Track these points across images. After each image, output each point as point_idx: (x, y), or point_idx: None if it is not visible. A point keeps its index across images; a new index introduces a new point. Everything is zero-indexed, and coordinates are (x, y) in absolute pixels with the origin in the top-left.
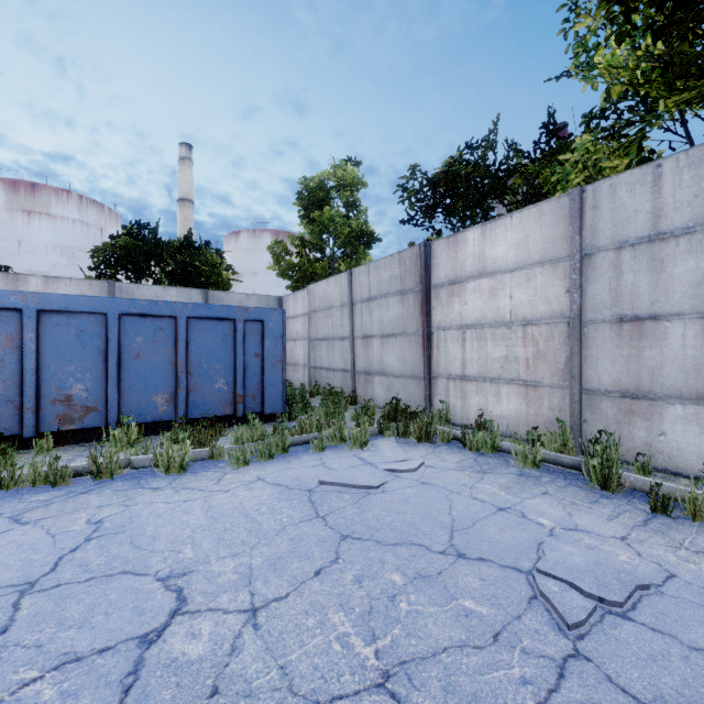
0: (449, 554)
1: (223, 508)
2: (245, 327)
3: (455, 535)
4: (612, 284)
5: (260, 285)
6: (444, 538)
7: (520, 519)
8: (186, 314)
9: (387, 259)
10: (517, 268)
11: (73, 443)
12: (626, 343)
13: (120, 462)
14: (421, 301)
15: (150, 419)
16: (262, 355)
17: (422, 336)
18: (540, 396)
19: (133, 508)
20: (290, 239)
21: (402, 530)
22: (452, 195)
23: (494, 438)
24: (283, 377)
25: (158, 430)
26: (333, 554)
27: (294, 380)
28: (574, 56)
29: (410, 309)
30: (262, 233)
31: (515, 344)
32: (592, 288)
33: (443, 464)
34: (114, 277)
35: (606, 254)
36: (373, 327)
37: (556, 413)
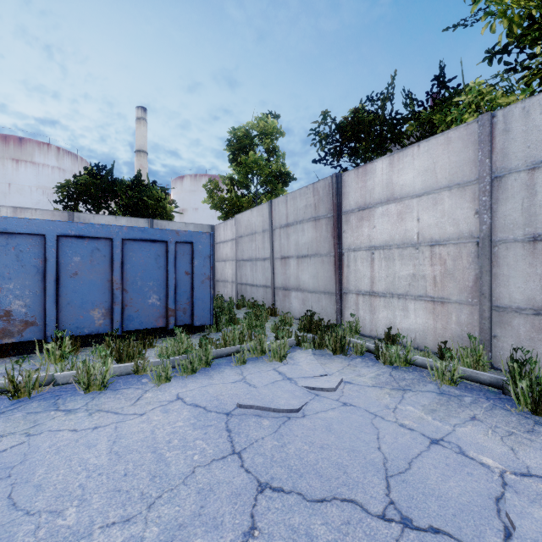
0: (391, 521)
1: (132, 440)
2: (176, 248)
3: (392, 484)
4: (524, 204)
5: (200, 218)
6: (381, 490)
7: (461, 458)
8: (121, 236)
9: (303, 189)
10: (424, 193)
11: (13, 355)
12: (540, 262)
13: (43, 379)
14: (333, 226)
15: (87, 332)
16: (192, 274)
17: (334, 256)
18: (448, 312)
19: (34, 439)
20: (222, 179)
21: (329, 476)
22: (357, 138)
23: (407, 352)
24: (210, 293)
25: (96, 342)
26: (248, 520)
27: (224, 294)
28: (473, 3)
29: (323, 233)
30: (201, 178)
31: (422, 263)
32: (502, 209)
33: (361, 380)
34: (76, 209)
35: (518, 175)
36: (290, 249)
37: (464, 328)
